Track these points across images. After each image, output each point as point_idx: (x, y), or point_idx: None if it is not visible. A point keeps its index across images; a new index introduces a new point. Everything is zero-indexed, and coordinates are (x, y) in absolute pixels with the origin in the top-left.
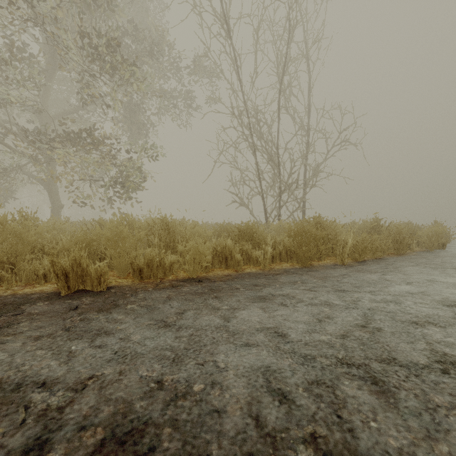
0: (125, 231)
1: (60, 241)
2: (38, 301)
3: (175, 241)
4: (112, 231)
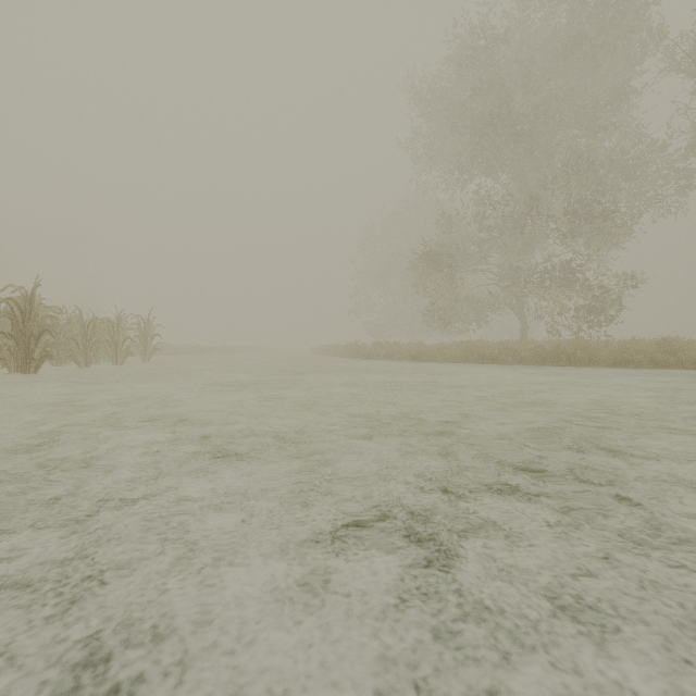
0: (647, 345)
1: (603, 351)
2: (618, 368)
3: (674, 352)
4: (638, 346)
